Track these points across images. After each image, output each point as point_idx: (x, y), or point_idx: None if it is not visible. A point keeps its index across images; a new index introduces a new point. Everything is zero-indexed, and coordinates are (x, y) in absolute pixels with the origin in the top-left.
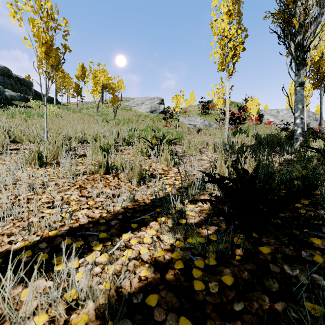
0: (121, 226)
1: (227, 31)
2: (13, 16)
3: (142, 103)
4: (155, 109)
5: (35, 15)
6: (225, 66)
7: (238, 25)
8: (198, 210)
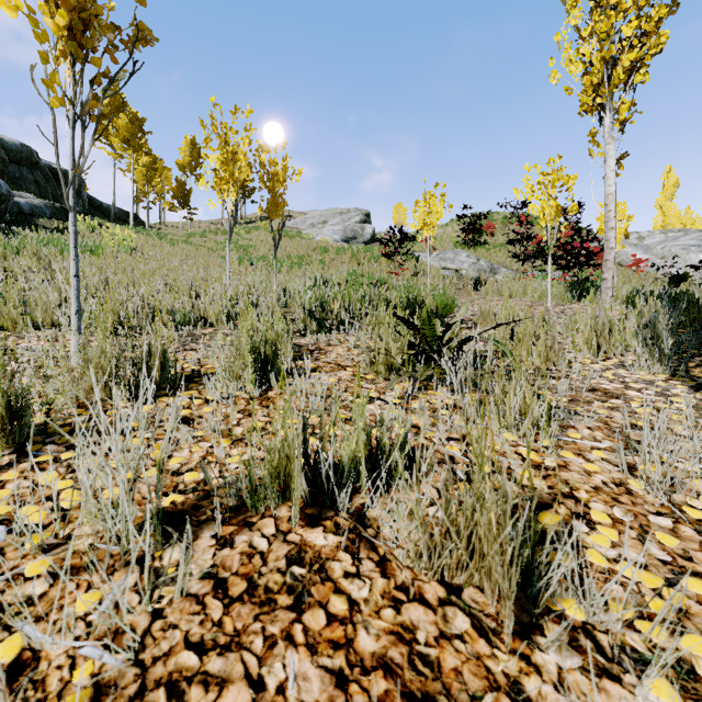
0: None
1: None
2: None
3: (324, 222)
4: (353, 235)
5: None
6: (607, 95)
7: None
8: None
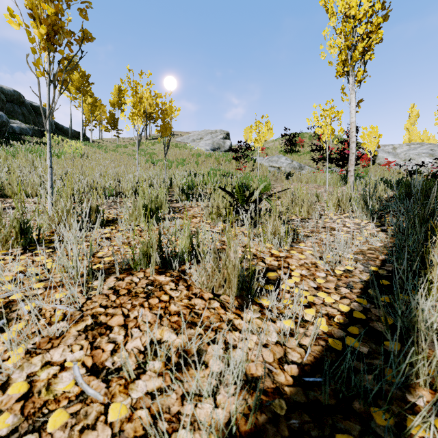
0: None
1: (356, 6)
2: None
3: (200, 138)
4: (218, 146)
5: None
6: (350, 67)
7: None
8: None
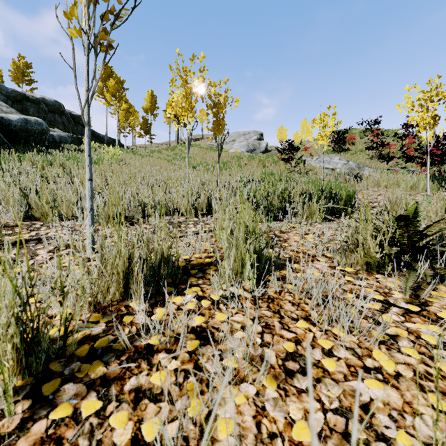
0: None
1: None
2: None
3: (233, 140)
4: (253, 148)
5: None
6: None
7: None
8: None
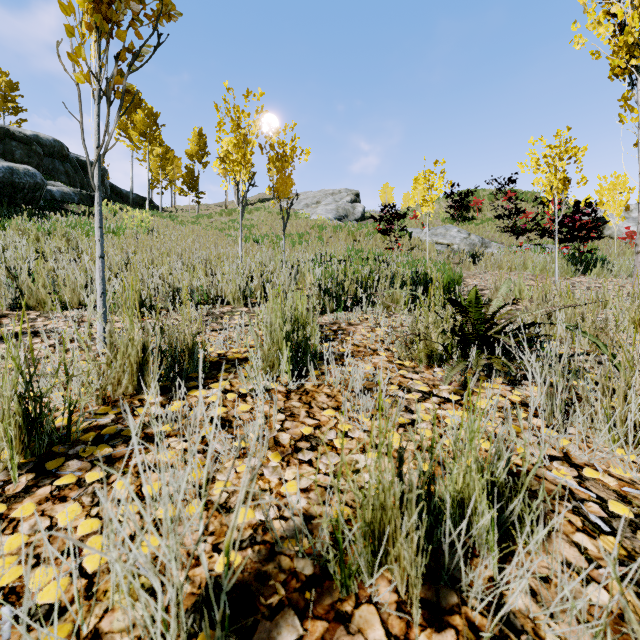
0: None
1: None
2: None
3: (317, 202)
4: (345, 213)
5: None
6: None
7: None
8: None
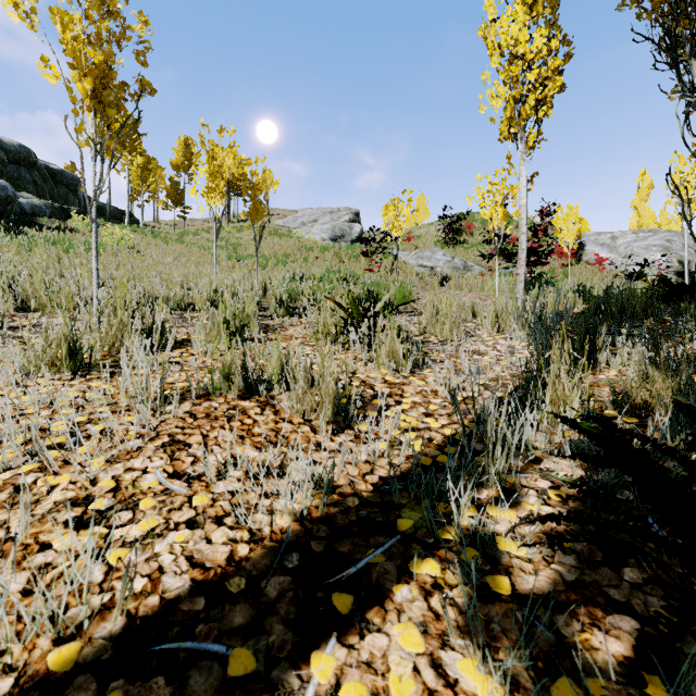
0: (299, 606)
1: (525, 43)
2: (14, 3)
3: (314, 221)
4: (341, 233)
5: (68, 0)
6: (518, 127)
7: (550, 29)
8: (533, 533)
